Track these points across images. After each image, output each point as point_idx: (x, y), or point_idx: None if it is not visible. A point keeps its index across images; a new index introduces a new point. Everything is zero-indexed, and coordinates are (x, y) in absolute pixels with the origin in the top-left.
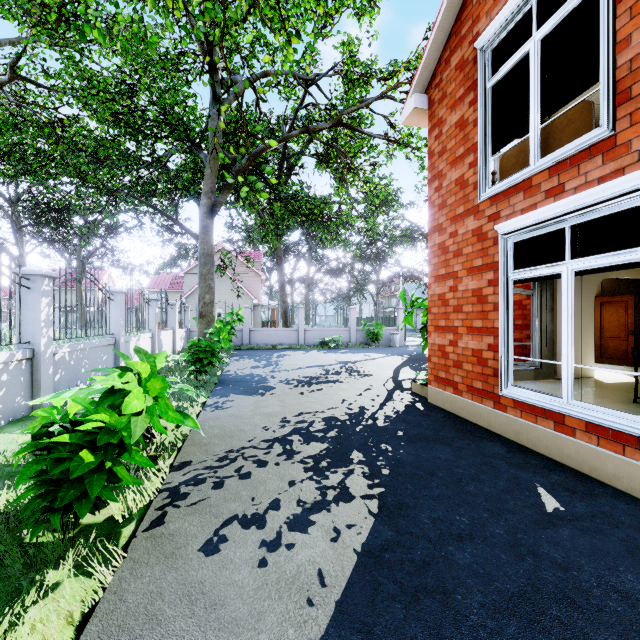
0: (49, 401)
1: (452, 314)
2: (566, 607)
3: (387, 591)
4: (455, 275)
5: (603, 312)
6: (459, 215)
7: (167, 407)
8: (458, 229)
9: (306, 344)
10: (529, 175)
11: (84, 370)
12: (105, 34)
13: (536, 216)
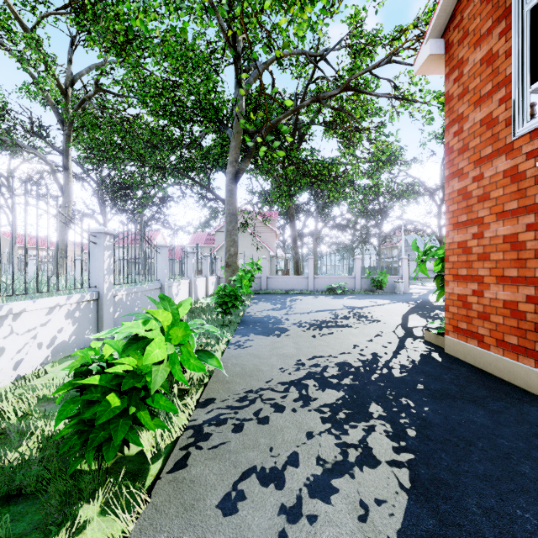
0: (104, 336)
1: (476, 262)
2: None
3: None
4: (480, 221)
5: None
6: (485, 157)
7: (188, 354)
8: (484, 172)
9: (315, 290)
10: None
11: (137, 309)
12: (157, 46)
13: None
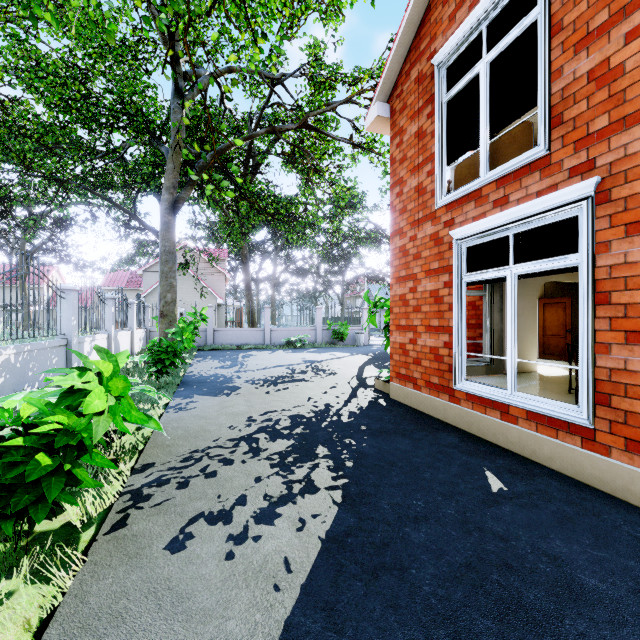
0: None
1: (412, 314)
2: (505, 572)
3: (349, 572)
4: (415, 277)
5: (545, 312)
6: (418, 220)
7: (130, 407)
8: (417, 233)
9: (272, 344)
10: (479, 186)
11: (32, 373)
12: (54, 13)
13: (485, 224)
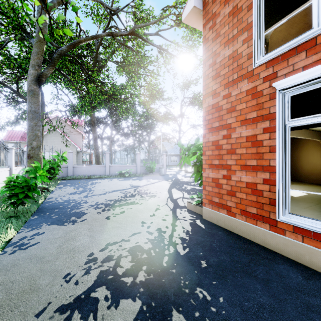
0: None
1: (225, 155)
2: None
3: None
4: (228, 126)
5: None
6: (233, 81)
7: None
8: (231, 91)
9: (110, 175)
10: (314, 35)
11: None
12: None
13: None
